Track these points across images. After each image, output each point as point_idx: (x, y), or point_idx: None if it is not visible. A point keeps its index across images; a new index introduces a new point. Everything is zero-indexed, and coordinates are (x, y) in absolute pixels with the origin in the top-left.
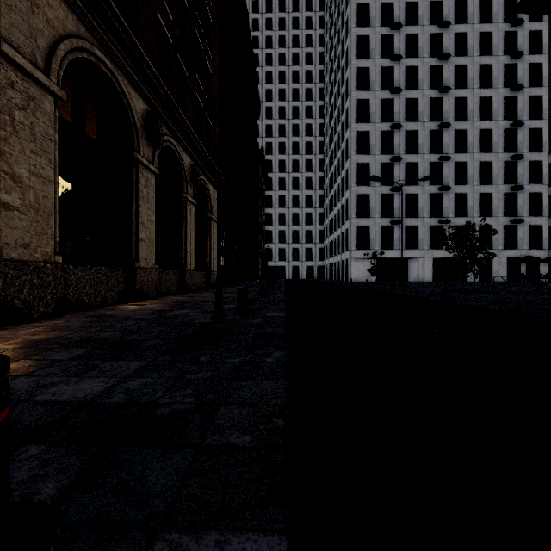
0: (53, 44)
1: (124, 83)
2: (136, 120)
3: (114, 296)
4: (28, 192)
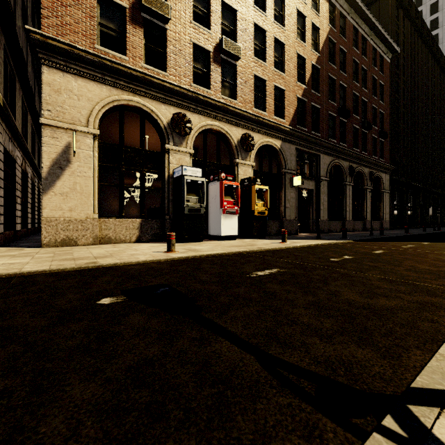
0: (327, 168)
1: (342, 162)
2: (345, 171)
3: (339, 230)
4: (323, 205)
